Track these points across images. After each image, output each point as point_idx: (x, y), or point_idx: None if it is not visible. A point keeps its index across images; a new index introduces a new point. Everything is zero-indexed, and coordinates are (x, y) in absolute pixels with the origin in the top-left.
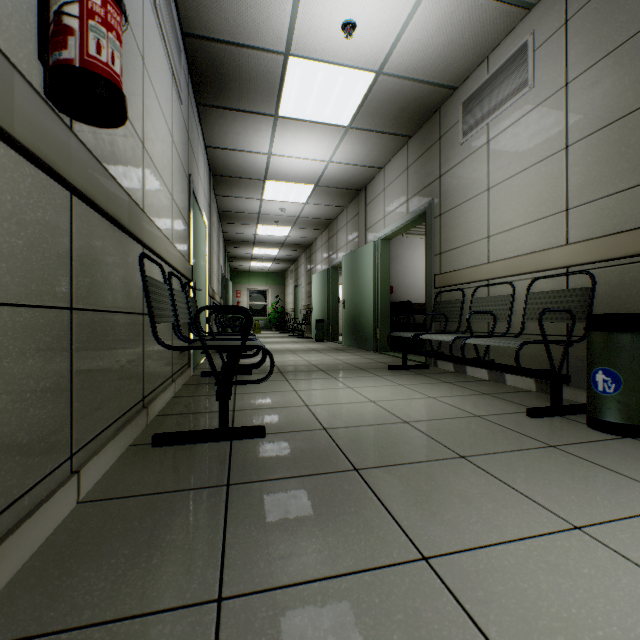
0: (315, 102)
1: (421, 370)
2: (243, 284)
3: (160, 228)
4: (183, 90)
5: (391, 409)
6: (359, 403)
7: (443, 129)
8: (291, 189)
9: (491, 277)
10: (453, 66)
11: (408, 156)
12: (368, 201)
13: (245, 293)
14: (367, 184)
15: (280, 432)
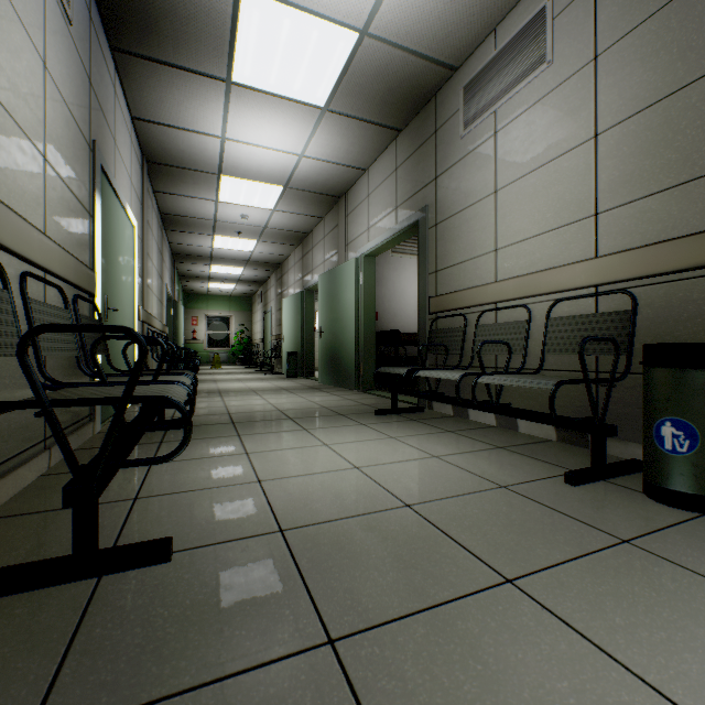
0: (281, 66)
1: (415, 414)
2: (200, 309)
3: (4, 197)
4: (77, 9)
5: (384, 481)
6: (338, 472)
7: (440, 120)
8: (254, 189)
9: (500, 299)
10: (454, 36)
11: (397, 154)
12: (349, 210)
13: (203, 320)
14: (348, 190)
15: (202, 545)
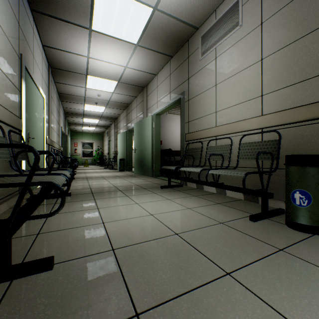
0: (116, 23)
1: (179, 188)
2: (78, 139)
3: None
4: None
5: (165, 221)
6: (142, 217)
7: (190, 52)
8: (104, 82)
9: (218, 134)
10: (197, 12)
11: (170, 68)
12: (148, 93)
13: (80, 144)
14: (148, 84)
15: (70, 259)
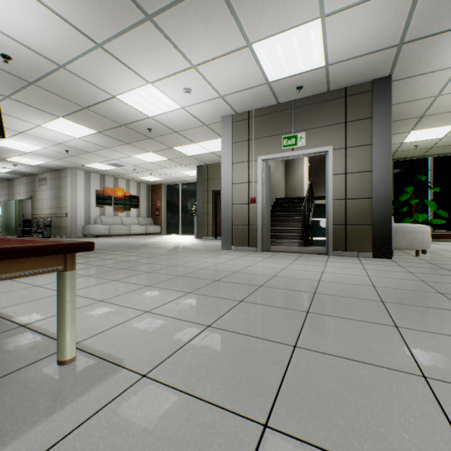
0: None
1: (28, 237)
2: None
3: None
4: None
5: None
6: None
7: (36, 181)
8: None
9: (43, 217)
10: (35, 173)
11: (28, 180)
12: (14, 185)
13: None
14: (14, 179)
15: None
